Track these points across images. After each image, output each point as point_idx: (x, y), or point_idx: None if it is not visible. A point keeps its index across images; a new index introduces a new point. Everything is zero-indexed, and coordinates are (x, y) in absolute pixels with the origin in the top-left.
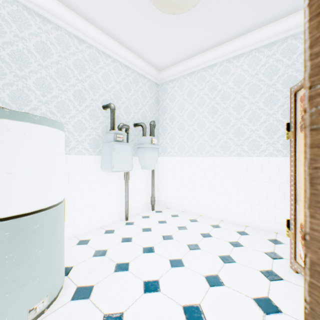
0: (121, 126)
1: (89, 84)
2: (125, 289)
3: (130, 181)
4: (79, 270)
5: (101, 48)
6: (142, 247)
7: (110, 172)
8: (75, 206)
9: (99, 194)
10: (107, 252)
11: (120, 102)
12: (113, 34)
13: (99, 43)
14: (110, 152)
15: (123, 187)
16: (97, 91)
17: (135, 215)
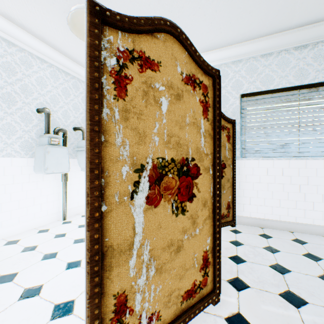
0: (57, 130)
1: (20, 87)
2: (49, 270)
3: (69, 183)
4: (5, 264)
5: (35, 53)
6: (74, 239)
7: (44, 174)
8: (3, 208)
9: (32, 196)
10: (37, 247)
11: (58, 106)
12: (49, 41)
13: (33, 48)
14: (44, 155)
15: (61, 188)
16: (31, 95)
17: (75, 215)
